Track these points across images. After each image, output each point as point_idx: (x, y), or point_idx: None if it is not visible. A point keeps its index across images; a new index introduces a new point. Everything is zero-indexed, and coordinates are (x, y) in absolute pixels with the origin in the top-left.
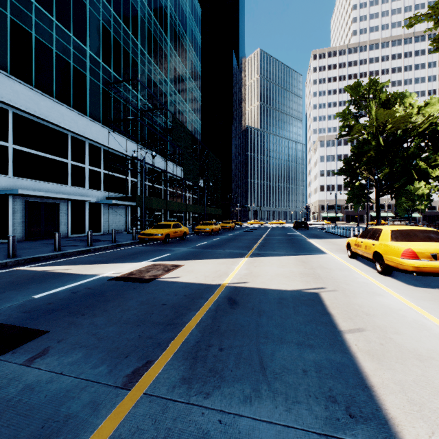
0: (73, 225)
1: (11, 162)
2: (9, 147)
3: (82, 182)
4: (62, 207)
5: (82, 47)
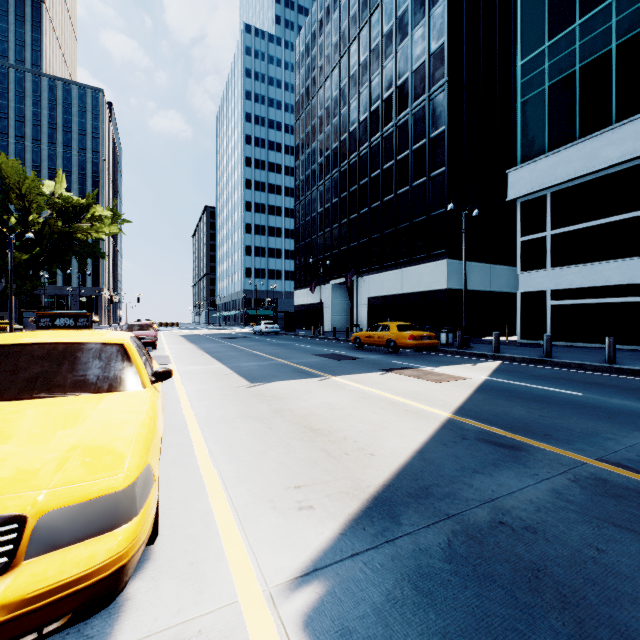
0: None
1: None
2: None
3: None
4: None
5: None
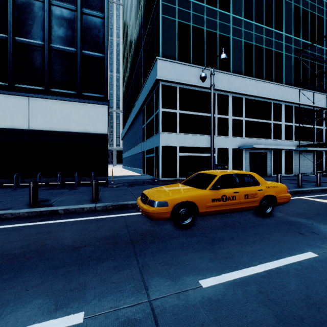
0: (274, 167)
1: (243, 129)
2: (243, 120)
3: (279, 135)
4: (267, 155)
5: (280, 34)
